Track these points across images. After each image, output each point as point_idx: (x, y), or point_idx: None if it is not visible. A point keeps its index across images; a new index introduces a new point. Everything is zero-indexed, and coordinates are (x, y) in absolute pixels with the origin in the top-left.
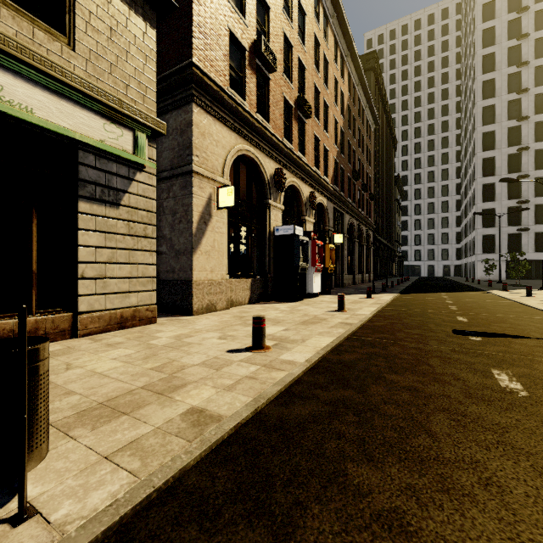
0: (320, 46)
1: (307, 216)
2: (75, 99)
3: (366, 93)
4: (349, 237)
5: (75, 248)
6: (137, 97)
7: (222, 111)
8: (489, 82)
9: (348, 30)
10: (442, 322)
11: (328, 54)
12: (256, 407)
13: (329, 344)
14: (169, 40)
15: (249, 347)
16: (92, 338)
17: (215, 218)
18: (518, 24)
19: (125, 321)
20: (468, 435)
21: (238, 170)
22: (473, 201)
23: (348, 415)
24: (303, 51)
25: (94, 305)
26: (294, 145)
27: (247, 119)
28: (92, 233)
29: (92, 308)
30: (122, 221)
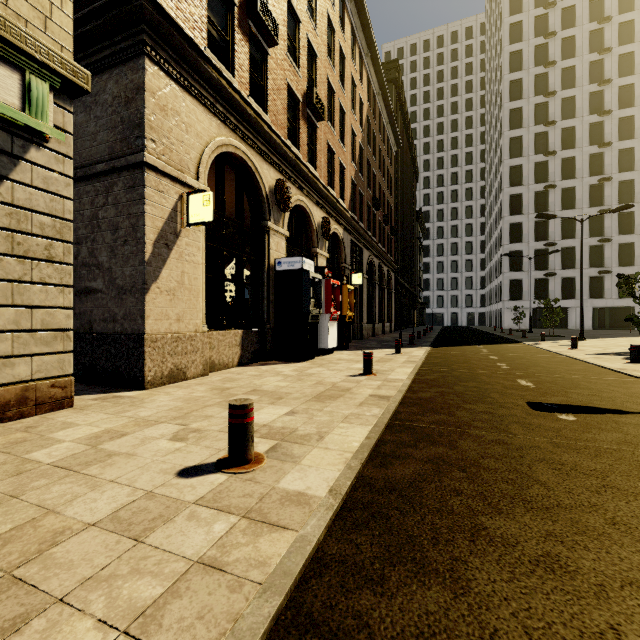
0: (335, 33)
1: (319, 248)
2: None
3: (388, 107)
4: (369, 279)
5: None
6: (30, 16)
7: (196, 81)
8: (516, 111)
9: (368, 23)
10: (505, 390)
11: (345, 47)
12: None
13: (364, 441)
14: None
15: (224, 459)
16: None
17: (185, 240)
18: (545, 50)
19: (2, 410)
20: None
21: (223, 175)
22: (500, 242)
23: None
24: (314, 32)
25: None
26: (303, 153)
27: (235, 100)
28: None
29: None
30: None
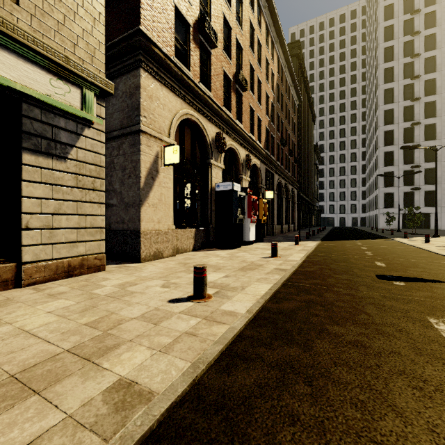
0: (254, 30)
1: (244, 175)
2: (19, 52)
3: (292, 74)
4: (278, 194)
5: (19, 199)
6: (85, 57)
7: (168, 78)
8: (389, 70)
9: (277, 20)
10: (364, 267)
11: (261, 39)
12: (194, 377)
13: (268, 291)
14: (119, 10)
15: (191, 296)
16: (35, 288)
17: (162, 174)
18: (412, 23)
19: (72, 270)
20: (441, 412)
21: (183, 133)
22: (376, 165)
23: (298, 384)
24: (240, 33)
25: (40, 255)
26: (233, 113)
27: (191, 86)
28: (37, 185)
29: (38, 258)
30: (70, 174)
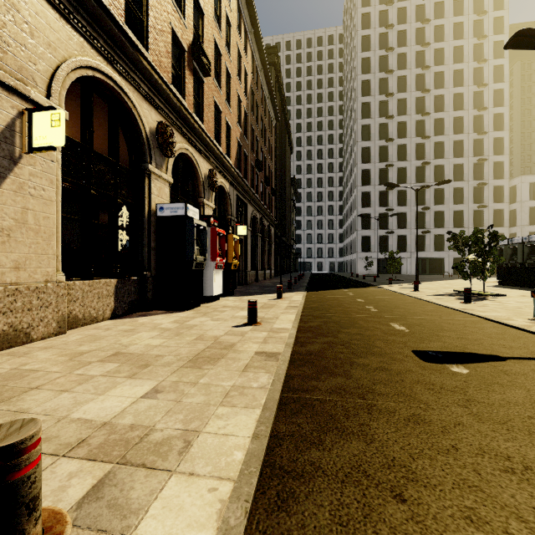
0: None
1: (206, 199)
2: None
3: (269, 83)
4: (253, 231)
5: None
6: None
7: None
8: (366, 105)
9: (252, 2)
10: (386, 336)
11: (231, 16)
12: None
13: (251, 447)
14: None
15: None
16: None
17: (29, 168)
18: (386, 60)
19: None
20: None
21: (90, 104)
22: (354, 206)
23: None
24: None
25: None
26: (188, 103)
27: (104, 19)
28: None
29: None
30: None
